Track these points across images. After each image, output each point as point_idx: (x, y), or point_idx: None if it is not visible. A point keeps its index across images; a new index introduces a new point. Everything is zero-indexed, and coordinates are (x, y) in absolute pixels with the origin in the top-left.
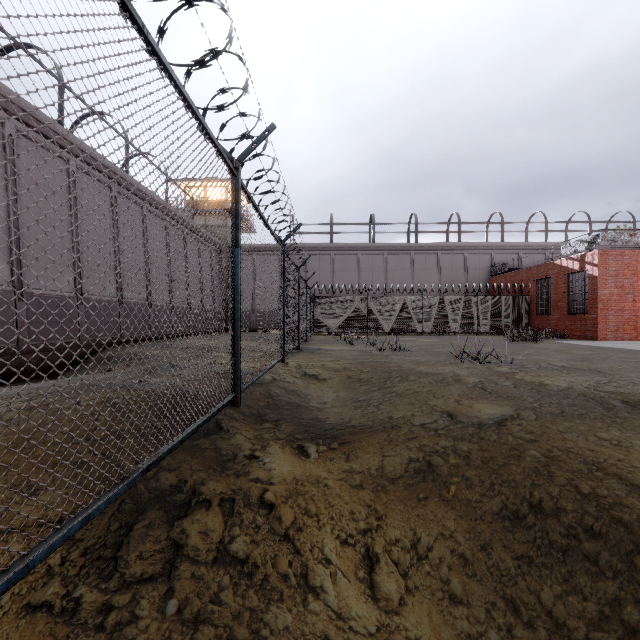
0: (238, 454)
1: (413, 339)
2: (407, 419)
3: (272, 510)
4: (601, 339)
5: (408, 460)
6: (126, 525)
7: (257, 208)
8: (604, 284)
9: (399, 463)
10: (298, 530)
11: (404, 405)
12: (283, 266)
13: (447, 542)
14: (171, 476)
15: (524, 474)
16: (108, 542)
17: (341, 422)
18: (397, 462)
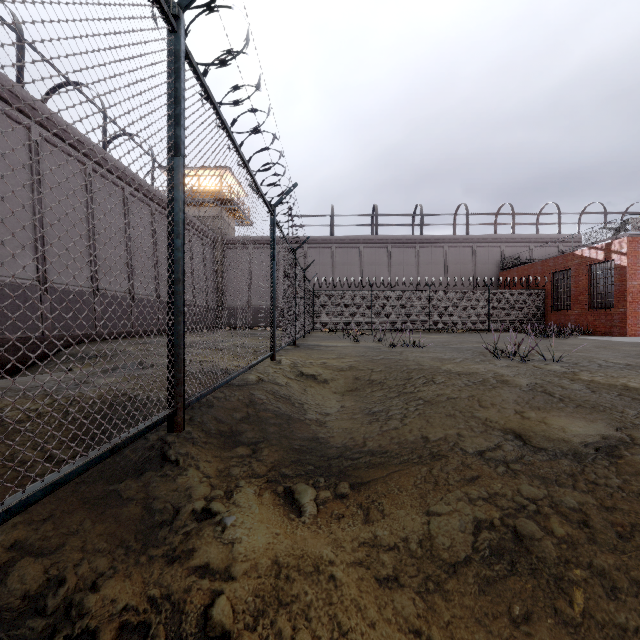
0: (182, 510)
1: (422, 336)
2: (453, 443)
3: None
4: (630, 335)
5: (475, 525)
6: None
7: (226, 127)
8: (634, 275)
9: (459, 531)
10: None
11: (441, 419)
12: (273, 238)
13: None
14: (33, 572)
15: None
16: None
17: (351, 445)
18: (455, 529)
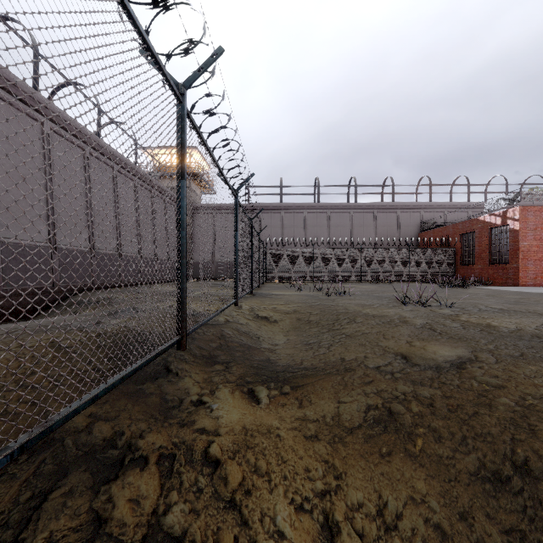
0: (184, 400)
1: (354, 286)
2: (360, 361)
3: (217, 468)
4: (521, 286)
5: (366, 407)
6: (40, 494)
7: (208, 147)
8: (524, 237)
9: (356, 411)
10: (246, 494)
11: (355, 347)
12: (236, 214)
13: (419, 509)
14: (106, 428)
15: (500, 427)
16: (11, 519)
17: (293, 364)
18: (354, 409)
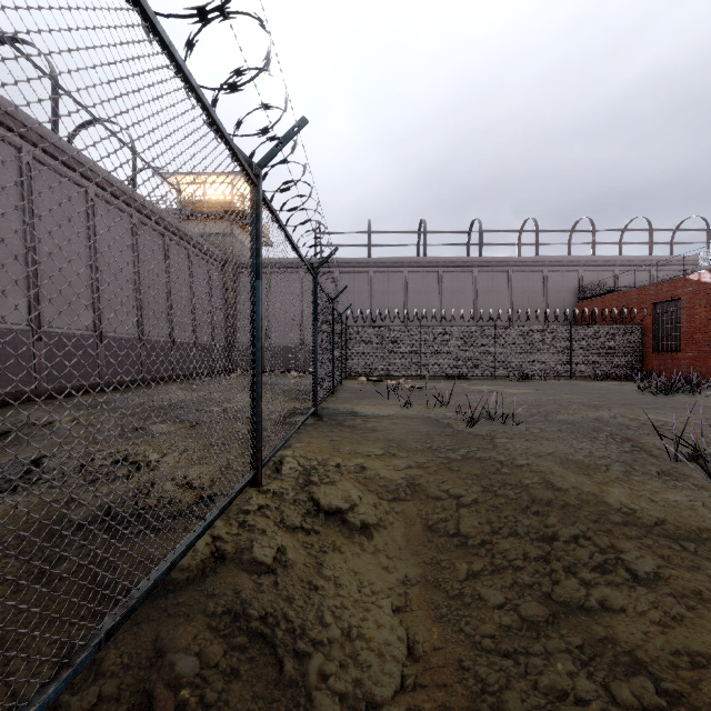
0: None
1: (493, 388)
2: None
3: None
4: None
5: None
6: None
7: None
8: None
9: None
10: None
11: None
12: (256, 231)
13: None
14: None
15: None
16: None
17: None
18: None
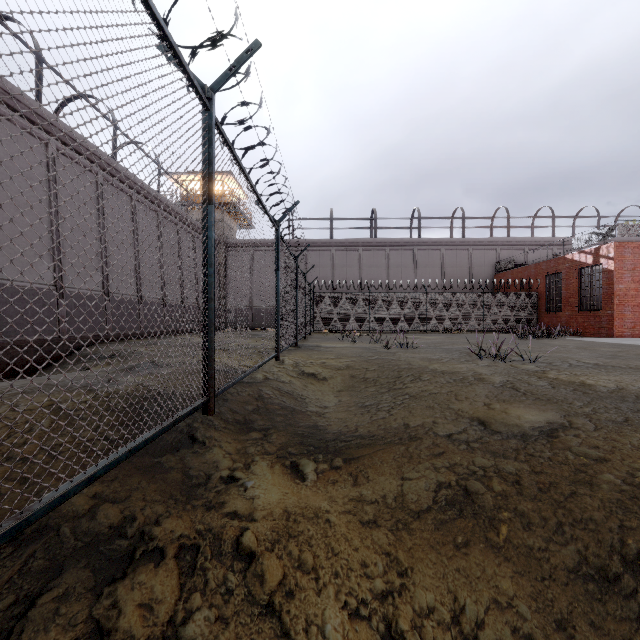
0: (212, 476)
1: (418, 337)
2: (428, 428)
3: (251, 563)
4: (617, 336)
5: (436, 485)
6: (26, 598)
7: (242, 167)
8: (620, 278)
9: (425, 490)
10: (288, 596)
11: (421, 410)
12: (278, 250)
13: (505, 615)
14: (113, 512)
15: (605, 511)
16: None
17: (345, 431)
18: (422, 488)
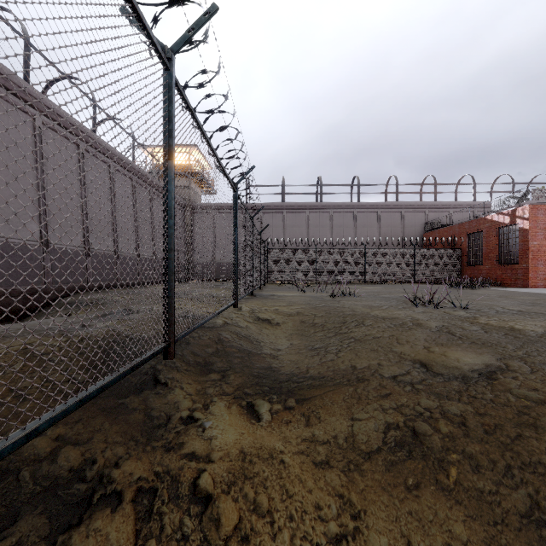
0: (172, 417)
1: (358, 287)
2: (374, 370)
3: (208, 506)
4: (531, 287)
5: (385, 426)
6: None
7: (202, 129)
8: (534, 236)
9: (374, 430)
10: (243, 541)
11: (366, 353)
12: (236, 209)
13: None
14: (74, 455)
15: None
16: None
17: (297, 372)
18: (371, 429)
